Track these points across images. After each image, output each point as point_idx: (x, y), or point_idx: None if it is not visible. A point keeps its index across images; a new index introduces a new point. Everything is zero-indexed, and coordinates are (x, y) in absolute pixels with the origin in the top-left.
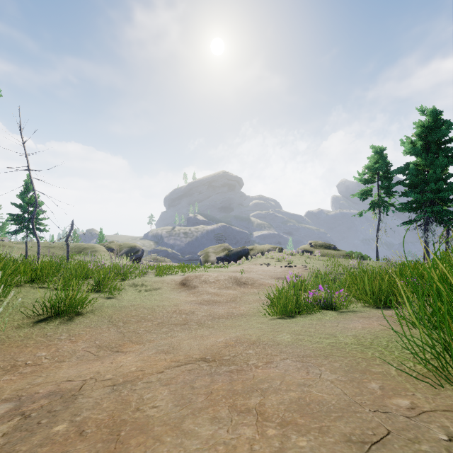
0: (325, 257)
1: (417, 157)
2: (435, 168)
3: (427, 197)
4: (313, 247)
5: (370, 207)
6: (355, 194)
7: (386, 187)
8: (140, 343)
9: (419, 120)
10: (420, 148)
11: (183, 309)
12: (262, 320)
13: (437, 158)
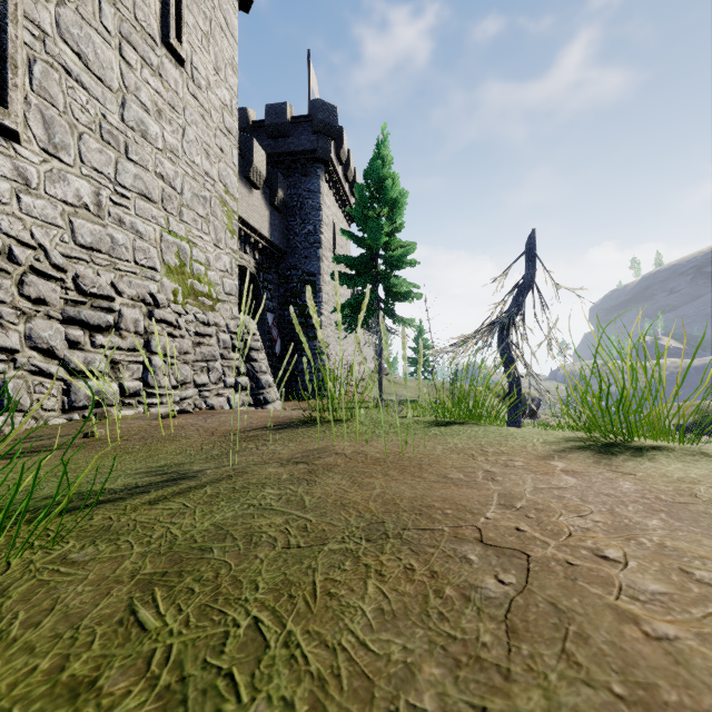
0: None
1: None
2: None
3: None
4: None
5: None
6: None
7: None
8: None
9: None
10: None
11: None
12: None
13: None
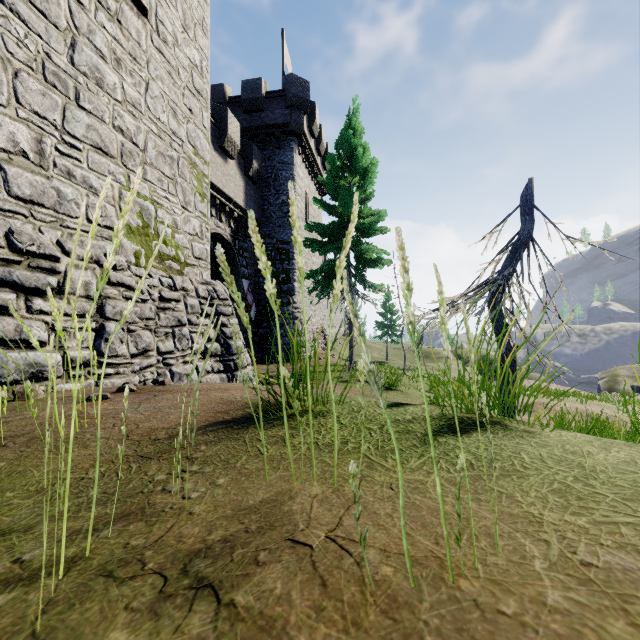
0: None
1: None
2: None
3: None
4: None
5: None
6: None
7: None
8: None
9: None
10: None
11: None
12: None
13: None
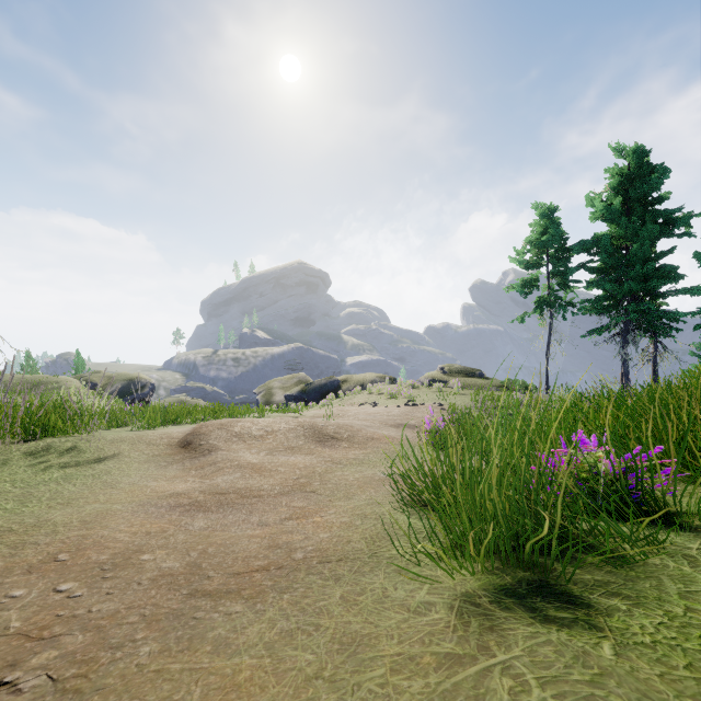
0: (469, 390)
1: (611, 226)
2: (640, 243)
3: (630, 287)
4: (447, 374)
5: (538, 306)
6: (515, 285)
7: (562, 275)
8: None
9: (614, 165)
10: (619, 208)
11: (100, 542)
12: (424, 617)
13: (641, 226)
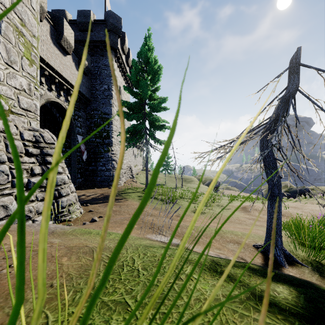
0: None
1: None
2: None
3: None
4: None
5: None
6: None
7: None
8: (225, 224)
9: None
10: None
11: (240, 219)
12: None
13: None
